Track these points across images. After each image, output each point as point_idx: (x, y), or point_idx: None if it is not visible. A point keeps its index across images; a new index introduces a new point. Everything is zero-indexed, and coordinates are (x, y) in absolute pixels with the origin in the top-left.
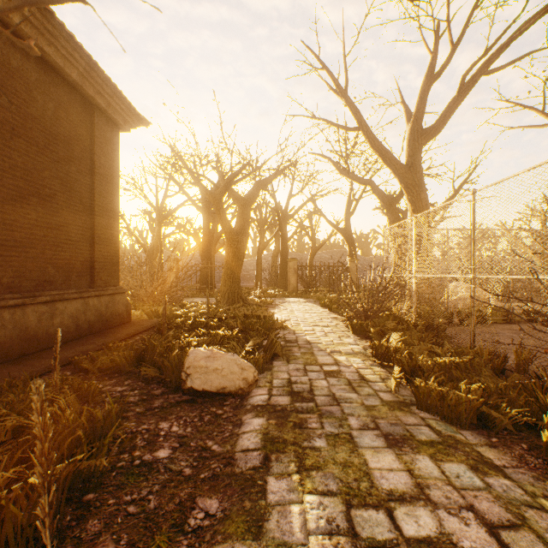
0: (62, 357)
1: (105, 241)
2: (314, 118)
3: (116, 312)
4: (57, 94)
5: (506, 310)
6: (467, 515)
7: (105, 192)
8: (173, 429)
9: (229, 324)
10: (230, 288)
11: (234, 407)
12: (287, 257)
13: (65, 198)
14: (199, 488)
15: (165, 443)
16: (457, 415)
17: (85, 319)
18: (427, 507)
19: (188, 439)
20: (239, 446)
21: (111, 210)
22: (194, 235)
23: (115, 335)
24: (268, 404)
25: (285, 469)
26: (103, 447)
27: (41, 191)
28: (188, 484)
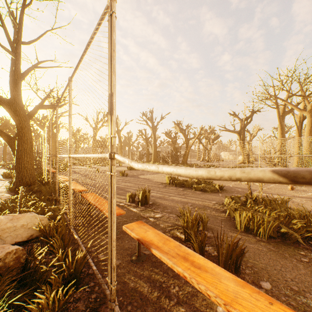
0: None
1: None
2: None
3: None
4: None
5: None
6: None
7: None
8: None
9: None
10: None
11: None
12: None
13: None
14: None
15: None
16: None
17: None
18: None
19: None
20: None
21: None
22: None
23: None
24: None
25: None
26: None
27: None
28: None
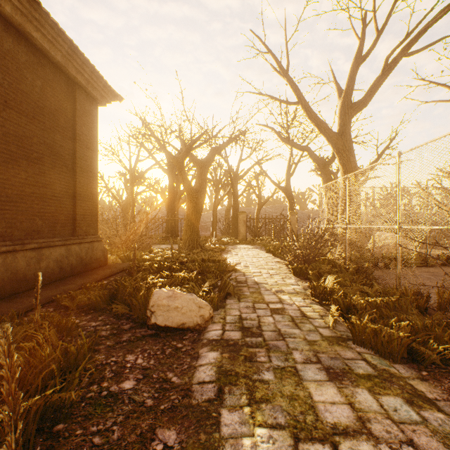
0: (46, 295)
1: (85, 197)
2: (261, 94)
3: (94, 257)
4: (44, 73)
5: (432, 256)
6: (408, 449)
7: (85, 156)
8: (138, 361)
9: (189, 267)
10: (190, 237)
11: (192, 341)
12: (237, 211)
13: (51, 161)
14: (159, 419)
15: (131, 374)
16: (390, 350)
17: (67, 263)
18: (370, 441)
19: (151, 371)
20: (196, 378)
21: (90, 171)
22: (161, 193)
23: (93, 276)
24: (222, 339)
25: (237, 402)
26: (73, 380)
27: (30, 155)
28: (149, 415)
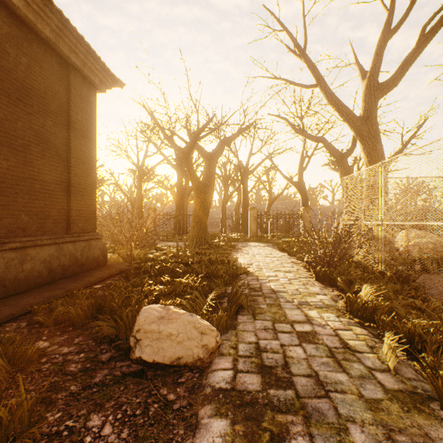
0: (25, 304)
1: (82, 191)
2: (274, 78)
3: (91, 257)
4: (31, 50)
5: None
6: None
7: (82, 145)
8: (104, 431)
9: (194, 270)
10: (198, 234)
11: (189, 388)
12: (247, 207)
13: (40, 149)
14: None
15: None
16: None
17: (58, 264)
18: None
19: None
20: None
21: (88, 162)
22: (171, 190)
23: (87, 278)
24: (233, 389)
25: None
26: None
27: (13, 141)
28: None
